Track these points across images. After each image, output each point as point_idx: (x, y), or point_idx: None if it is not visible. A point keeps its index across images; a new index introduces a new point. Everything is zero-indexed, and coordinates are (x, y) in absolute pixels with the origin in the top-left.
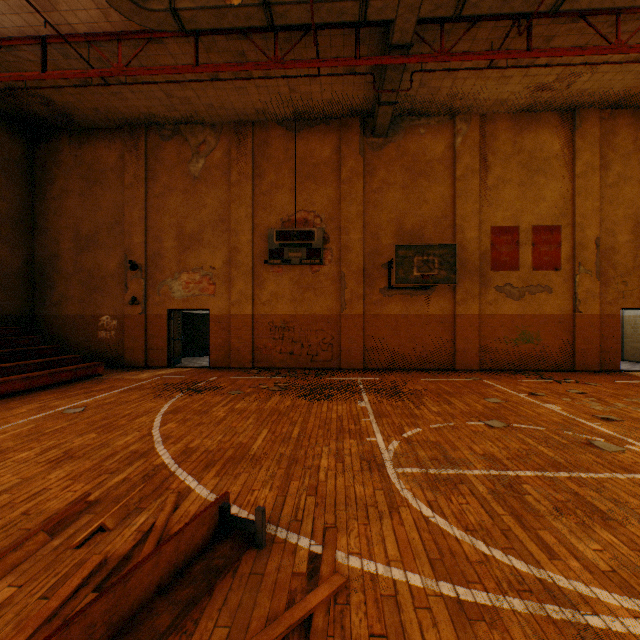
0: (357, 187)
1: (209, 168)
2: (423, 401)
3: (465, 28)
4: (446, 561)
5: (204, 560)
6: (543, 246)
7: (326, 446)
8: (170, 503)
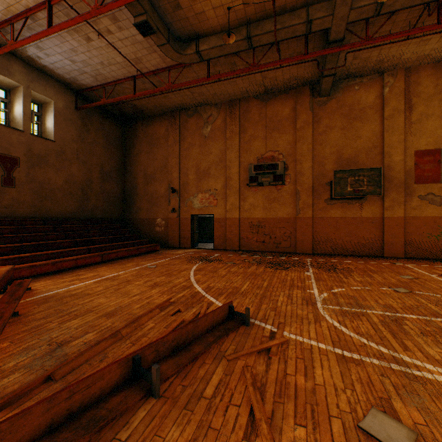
0: (307, 132)
1: (213, 130)
2: (351, 274)
3: (386, 17)
4: (341, 342)
5: (223, 325)
6: None
7: (282, 292)
8: (205, 306)
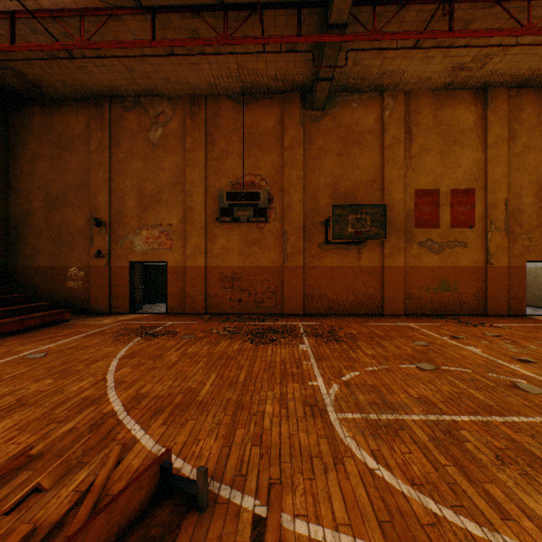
0: (298, 154)
1: (166, 136)
2: (358, 344)
3: (394, 11)
4: (396, 524)
5: (140, 529)
6: (460, 207)
7: (271, 390)
8: (113, 457)
